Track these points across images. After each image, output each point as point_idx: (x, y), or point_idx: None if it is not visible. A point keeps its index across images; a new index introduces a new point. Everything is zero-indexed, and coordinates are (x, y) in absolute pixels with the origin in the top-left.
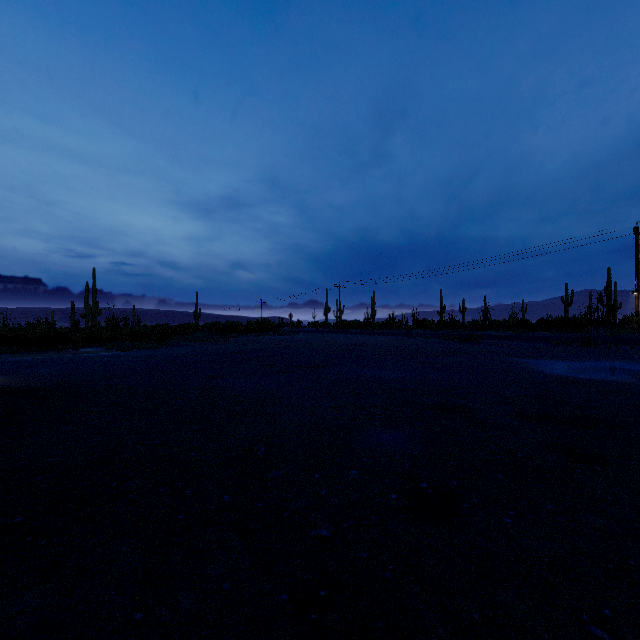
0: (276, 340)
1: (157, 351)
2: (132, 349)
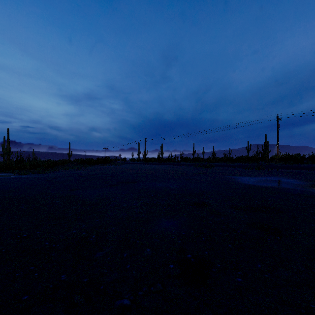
0: (112, 168)
1: (44, 174)
2: (29, 174)
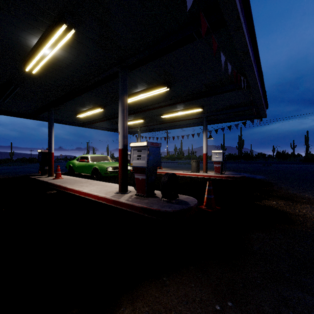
0: None
1: None
2: None
